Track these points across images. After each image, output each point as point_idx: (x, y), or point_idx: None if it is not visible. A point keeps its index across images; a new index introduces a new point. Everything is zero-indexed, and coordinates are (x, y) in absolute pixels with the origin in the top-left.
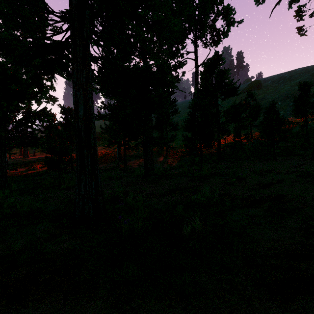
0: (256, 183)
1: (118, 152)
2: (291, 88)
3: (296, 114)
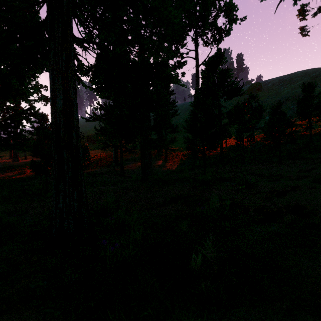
0: (268, 190)
1: (115, 156)
2: (291, 90)
3: (299, 116)
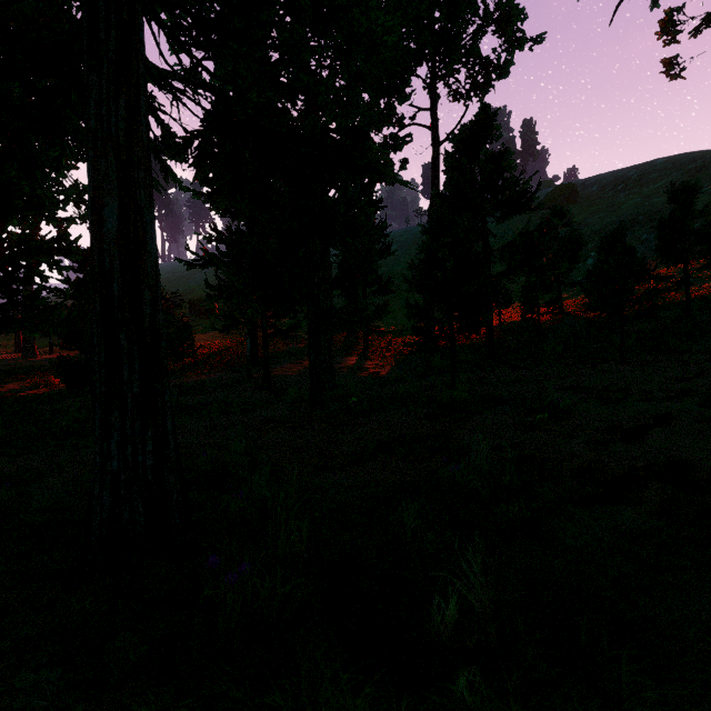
0: (602, 425)
1: (252, 345)
2: (643, 201)
3: (663, 256)
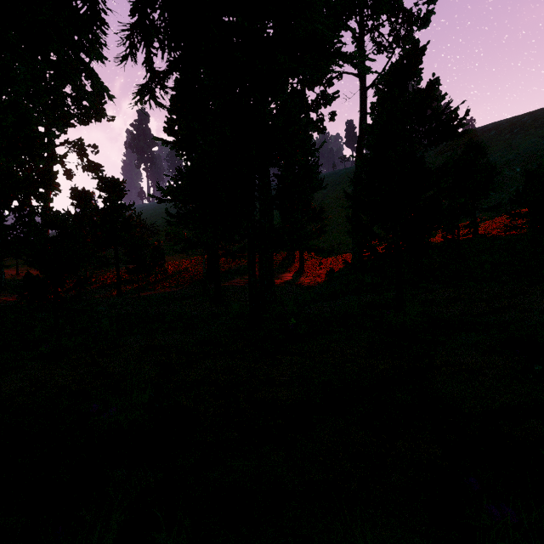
0: None
1: (209, 264)
2: (539, 140)
3: None
